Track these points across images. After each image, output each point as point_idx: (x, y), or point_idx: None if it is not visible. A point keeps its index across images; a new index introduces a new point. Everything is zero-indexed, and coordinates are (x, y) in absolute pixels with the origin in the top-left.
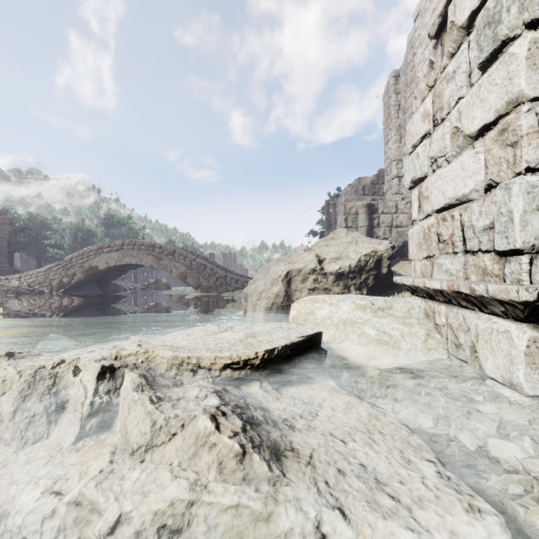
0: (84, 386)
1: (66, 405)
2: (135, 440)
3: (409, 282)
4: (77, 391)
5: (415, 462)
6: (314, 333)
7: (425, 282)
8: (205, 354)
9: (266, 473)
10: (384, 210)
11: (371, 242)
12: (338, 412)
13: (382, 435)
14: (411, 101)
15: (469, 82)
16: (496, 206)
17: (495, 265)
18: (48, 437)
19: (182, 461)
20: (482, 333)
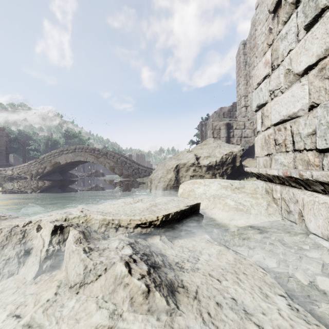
0: (43, 239)
1: (31, 251)
2: (72, 278)
3: (256, 171)
4: (38, 242)
5: (271, 297)
6: (195, 203)
7: (267, 170)
8: (124, 217)
9: (165, 306)
10: (237, 127)
11: (229, 146)
12: (213, 257)
13: (245, 275)
14: (253, 59)
15: (297, 39)
16: (317, 119)
17: (316, 159)
18: (18, 273)
19: (104, 295)
20: (307, 203)
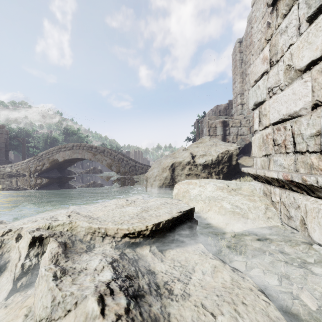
0: (19, 252)
1: (7, 265)
2: (38, 312)
3: (253, 172)
4: (15, 255)
5: None
6: (189, 208)
7: (265, 172)
8: (111, 226)
9: None
10: (233, 124)
11: (225, 144)
12: (207, 276)
13: (245, 306)
14: (249, 57)
15: (298, 32)
16: None
17: (321, 162)
18: None
19: None
20: (310, 211)
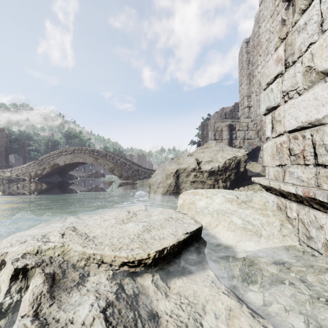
0: None
1: None
2: None
3: (266, 183)
4: None
5: None
6: (196, 228)
7: (280, 186)
8: (107, 252)
9: None
10: (239, 128)
11: (233, 150)
12: (222, 324)
13: None
14: (257, 57)
15: (321, 30)
16: None
17: None
18: None
19: None
20: None
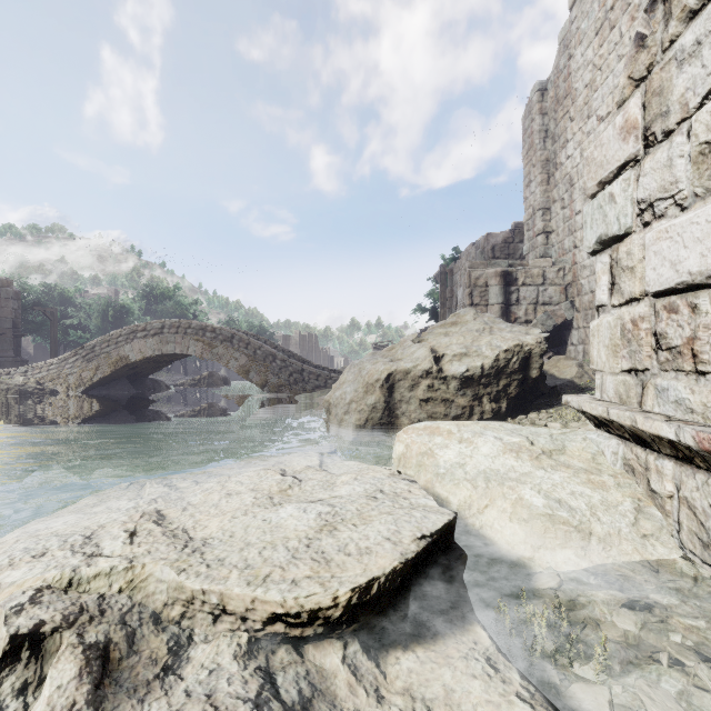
0: None
1: None
2: None
3: (598, 412)
4: None
5: None
6: (444, 523)
7: (637, 420)
8: (235, 587)
9: None
10: (526, 280)
11: (514, 330)
12: None
13: None
14: (565, 124)
15: None
16: None
17: None
18: None
19: None
20: None
